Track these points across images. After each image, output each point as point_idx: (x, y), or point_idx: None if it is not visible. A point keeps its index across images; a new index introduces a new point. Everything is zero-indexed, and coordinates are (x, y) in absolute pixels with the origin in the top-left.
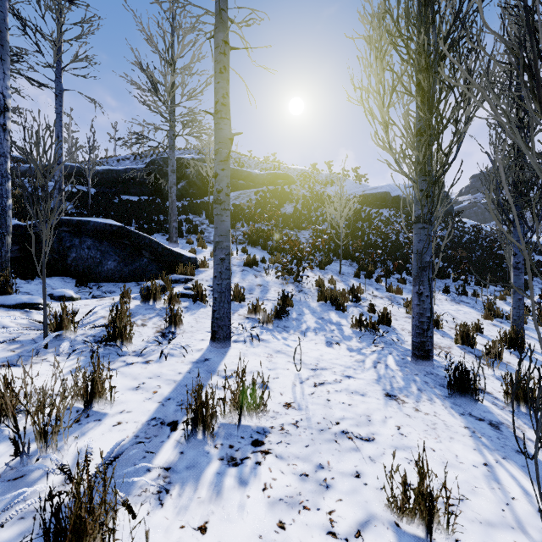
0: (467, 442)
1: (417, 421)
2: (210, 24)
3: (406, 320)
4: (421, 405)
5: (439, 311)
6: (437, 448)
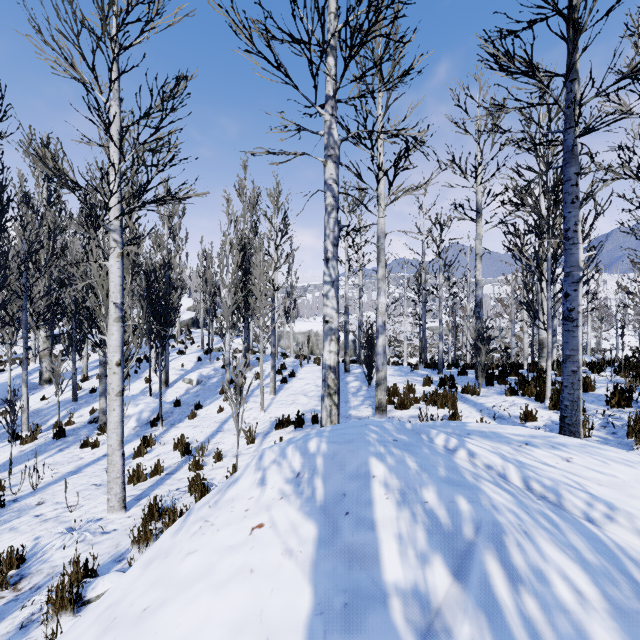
0: (50, 490)
1: (56, 493)
2: (114, 206)
3: None
4: (34, 501)
5: None
6: (70, 486)
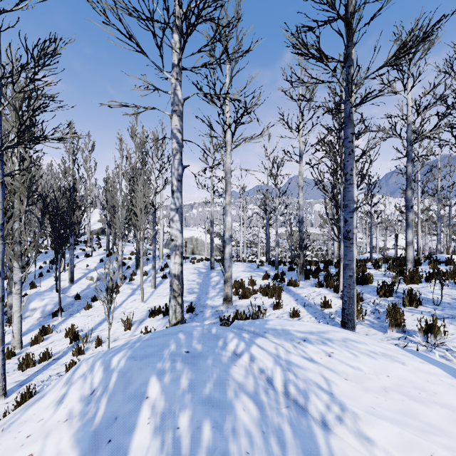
0: None
1: None
2: None
3: None
4: None
5: None
6: None
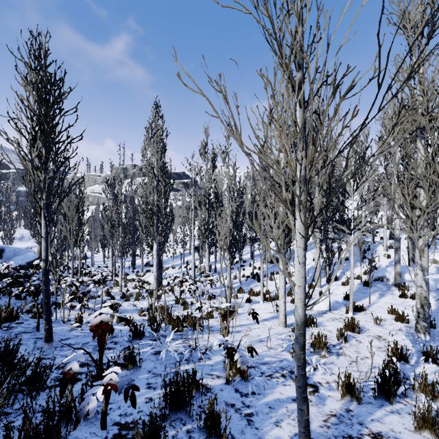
0: None
1: None
2: None
3: (353, 352)
4: None
5: (257, 345)
6: None
